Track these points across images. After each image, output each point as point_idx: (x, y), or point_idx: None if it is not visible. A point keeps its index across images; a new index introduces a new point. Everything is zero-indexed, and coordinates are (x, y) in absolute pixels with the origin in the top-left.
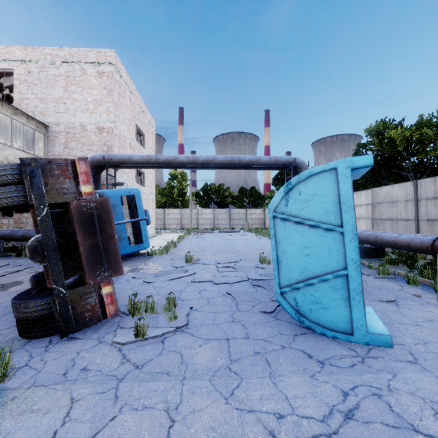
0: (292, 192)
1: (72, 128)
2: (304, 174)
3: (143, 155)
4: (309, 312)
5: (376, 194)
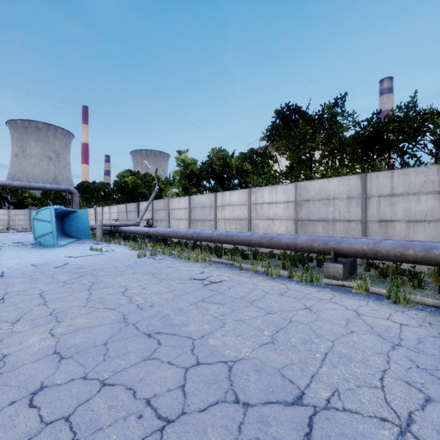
0: (39, 213)
1: None
2: (42, 209)
3: None
4: (44, 243)
5: (118, 208)
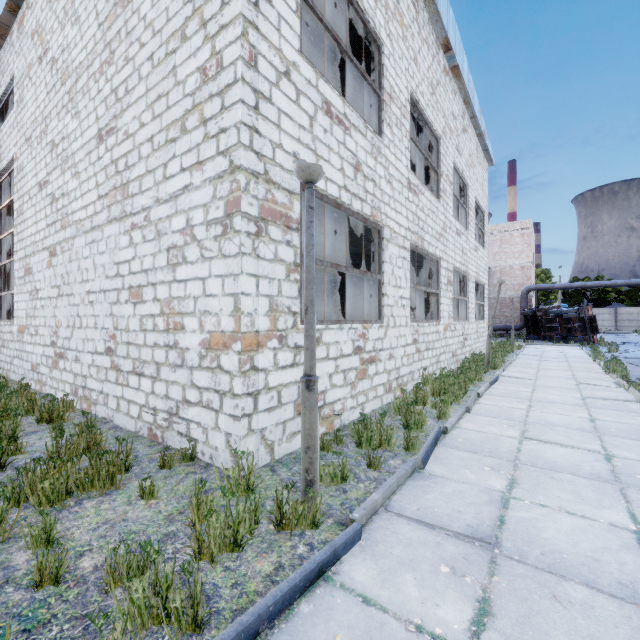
0: None
1: (504, 268)
2: None
3: (561, 284)
4: None
5: None
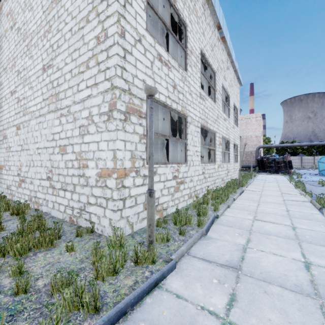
0: (321, 159)
1: (247, 137)
2: (323, 157)
3: (275, 145)
4: (324, 174)
5: None
